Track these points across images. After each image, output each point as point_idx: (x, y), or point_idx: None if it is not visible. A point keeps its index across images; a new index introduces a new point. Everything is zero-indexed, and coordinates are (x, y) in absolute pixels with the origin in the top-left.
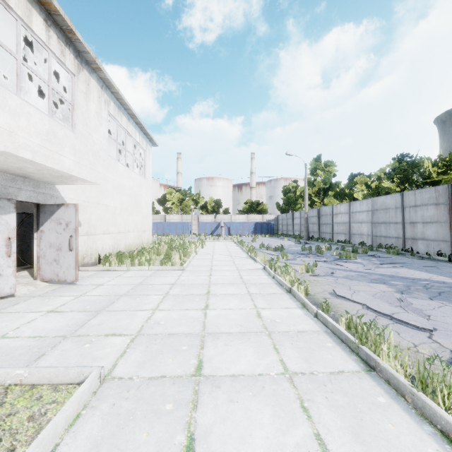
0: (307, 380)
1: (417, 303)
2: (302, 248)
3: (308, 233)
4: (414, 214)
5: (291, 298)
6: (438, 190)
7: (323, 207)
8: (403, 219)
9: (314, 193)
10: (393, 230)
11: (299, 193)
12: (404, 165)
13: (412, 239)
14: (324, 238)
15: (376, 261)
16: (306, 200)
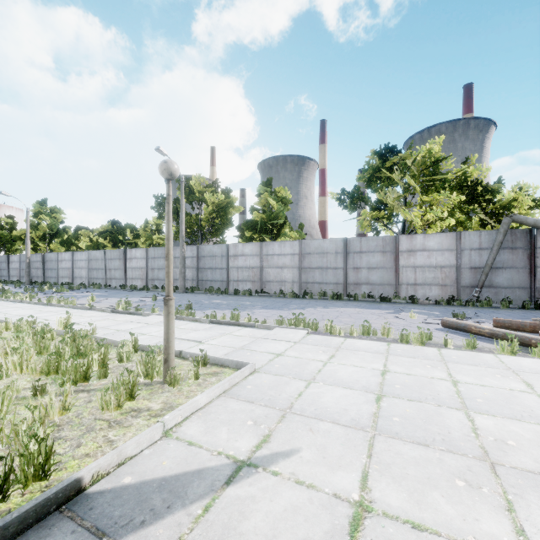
0: (32, 308)
1: (80, 299)
2: (25, 289)
3: (32, 278)
4: (111, 264)
5: (22, 303)
6: (120, 251)
7: (48, 254)
8: (106, 267)
9: (39, 238)
10: (101, 274)
11: (18, 235)
12: (114, 229)
13: (110, 279)
14: (49, 282)
15: (80, 292)
16: (28, 244)
